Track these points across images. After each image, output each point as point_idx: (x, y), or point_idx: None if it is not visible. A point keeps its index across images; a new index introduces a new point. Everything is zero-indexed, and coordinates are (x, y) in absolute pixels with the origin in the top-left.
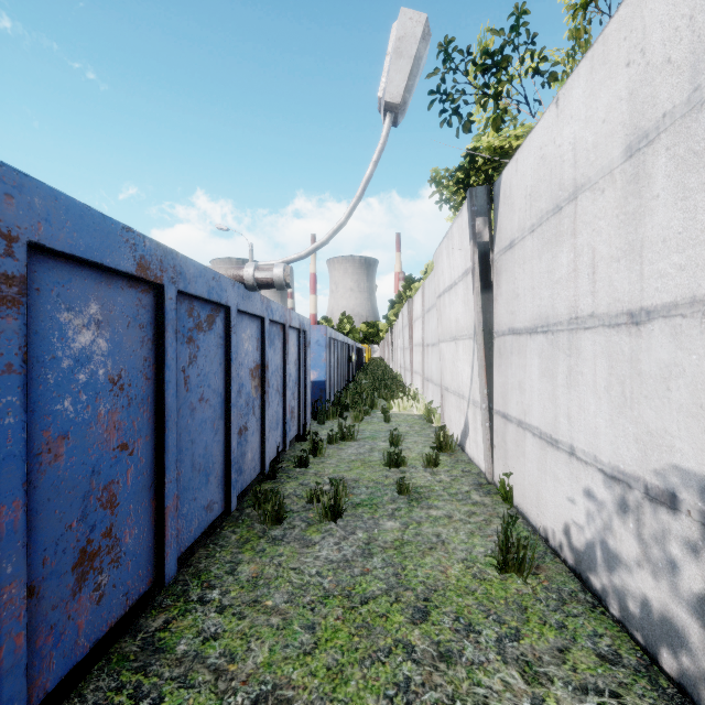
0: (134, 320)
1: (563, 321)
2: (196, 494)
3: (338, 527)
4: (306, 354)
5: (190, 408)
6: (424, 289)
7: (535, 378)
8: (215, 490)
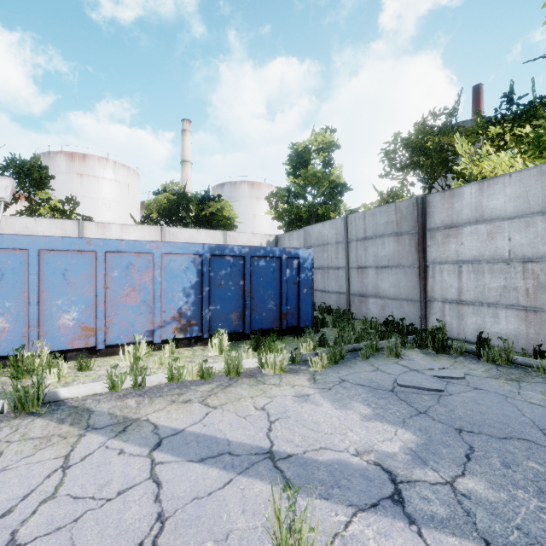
0: None
1: None
2: None
3: None
4: None
5: None
6: None
7: None
8: None
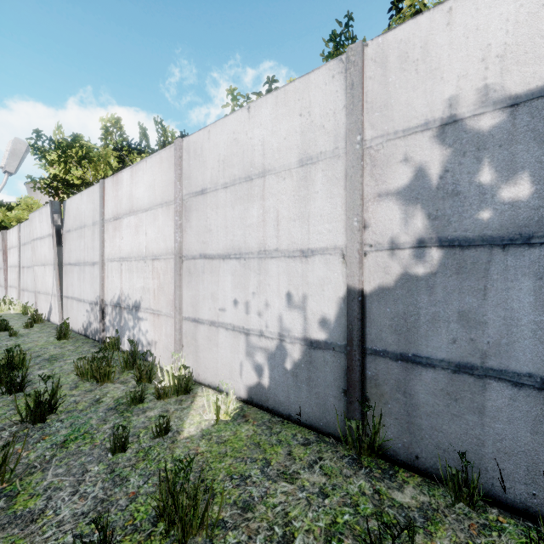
0: None
1: (83, 262)
2: None
3: None
4: None
5: None
6: (20, 228)
7: (76, 281)
8: None
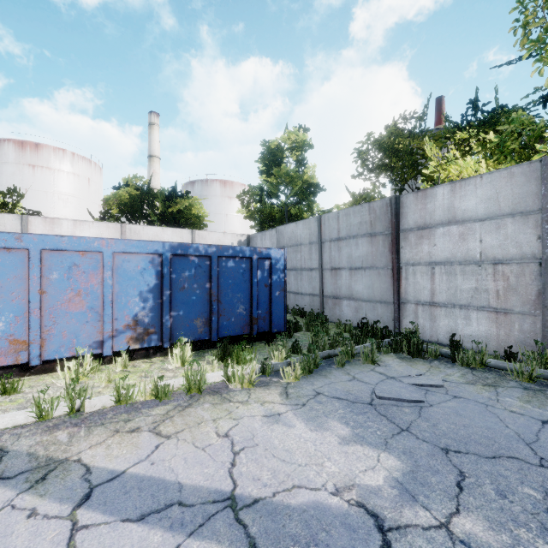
0: None
1: None
2: None
3: None
4: None
5: None
6: None
7: None
8: None
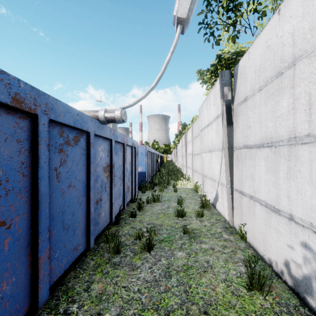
0: (12, 136)
1: (284, 139)
2: (66, 243)
3: (151, 255)
4: (136, 158)
5: (60, 192)
6: (193, 127)
7: (262, 172)
8: (79, 238)
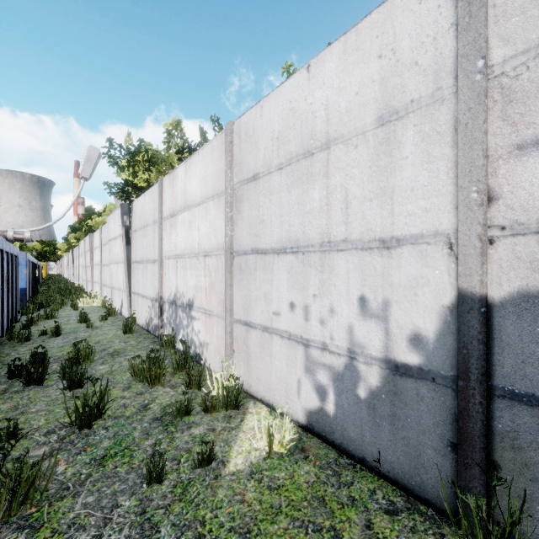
0: None
1: (145, 260)
2: None
3: (60, 338)
4: (18, 270)
5: None
6: (102, 231)
7: (141, 277)
8: None
